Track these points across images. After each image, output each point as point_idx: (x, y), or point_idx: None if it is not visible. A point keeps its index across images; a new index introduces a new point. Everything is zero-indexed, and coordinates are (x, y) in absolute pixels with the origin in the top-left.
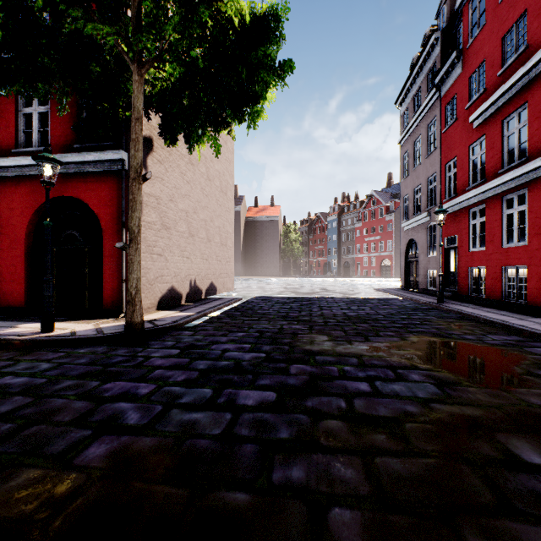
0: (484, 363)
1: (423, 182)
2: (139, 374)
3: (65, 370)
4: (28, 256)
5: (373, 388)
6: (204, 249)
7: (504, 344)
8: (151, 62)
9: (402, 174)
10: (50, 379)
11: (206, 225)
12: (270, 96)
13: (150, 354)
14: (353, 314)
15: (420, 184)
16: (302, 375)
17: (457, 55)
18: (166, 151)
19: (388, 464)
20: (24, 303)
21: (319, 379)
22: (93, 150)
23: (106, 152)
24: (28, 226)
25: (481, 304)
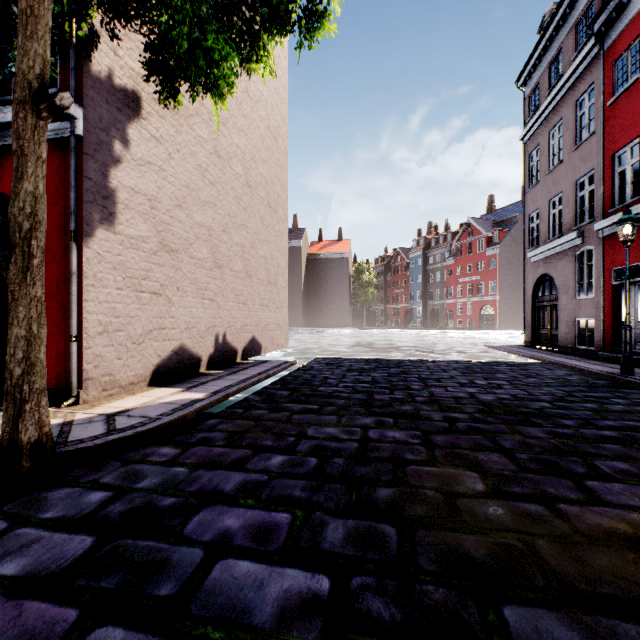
0: None
1: (568, 187)
2: None
3: None
4: None
5: None
6: (241, 288)
7: None
8: None
9: (527, 182)
10: None
11: (244, 252)
12: None
13: None
14: (491, 399)
15: (560, 192)
16: None
17: None
18: (168, 124)
19: None
20: None
21: None
22: None
23: None
24: None
25: None
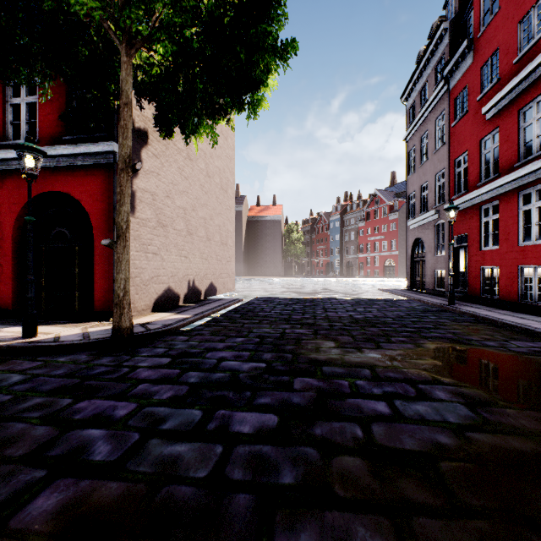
0: (516, 375)
1: (431, 178)
2: (120, 390)
3: (37, 384)
4: (15, 255)
5: (392, 409)
6: (204, 248)
7: (532, 352)
8: (141, 42)
9: (408, 171)
10: (16, 395)
11: (206, 223)
12: (272, 84)
13: (137, 364)
14: (360, 317)
15: (427, 181)
16: (308, 392)
17: (468, 44)
18: (162, 145)
19: (428, 530)
20: (11, 304)
21: (329, 397)
22: (83, 142)
23: (96, 144)
24: (15, 224)
25: (495, 306)
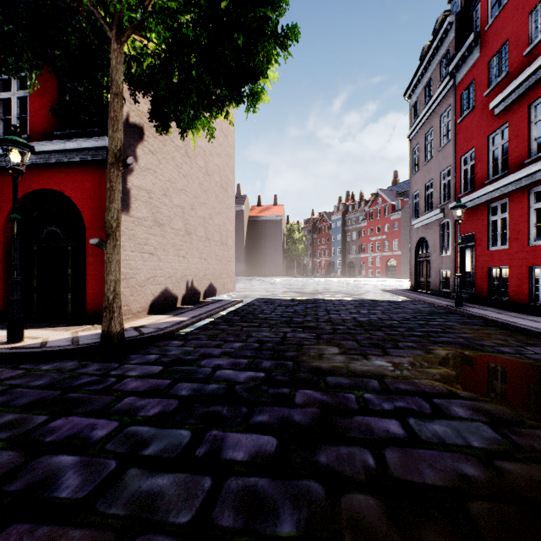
0: (540, 388)
1: (435, 176)
2: (103, 404)
3: (12, 397)
4: (6, 255)
5: (407, 430)
6: (203, 248)
7: None
8: (133, 29)
9: (412, 169)
10: None
11: (205, 222)
12: (272, 76)
13: (126, 373)
14: (364, 320)
15: (432, 179)
16: (310, 407)
17: (475, 38)
18: (159, 141)
19: None
20: (1, 306)
21: (334, 414)
22: (76, 138)
23: (88, 139)
24: (6, 223)
25: (504, 308)
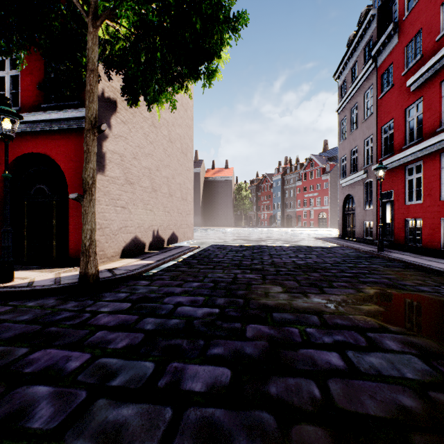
0: None
1: (360, 143)
2: (78, 338)
3: None
4: (1, 208)
5: (346, 362)
6: (167, 203)
7: None
8: (106, 15)
9: (340, 138)
10: None
11: (168, 181)
12: (225, 57)
13: (99, 309)
14: (302, 263)
15: (357, 146)
16: (260, 340)
17: (394, 27)
18: (129, 113)
19: None
20: None
21: (281, 347)
22: (59, 110)
23: (70, 110)
24: (1, 181)
25: (419, 253)
